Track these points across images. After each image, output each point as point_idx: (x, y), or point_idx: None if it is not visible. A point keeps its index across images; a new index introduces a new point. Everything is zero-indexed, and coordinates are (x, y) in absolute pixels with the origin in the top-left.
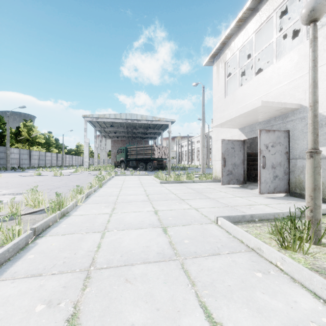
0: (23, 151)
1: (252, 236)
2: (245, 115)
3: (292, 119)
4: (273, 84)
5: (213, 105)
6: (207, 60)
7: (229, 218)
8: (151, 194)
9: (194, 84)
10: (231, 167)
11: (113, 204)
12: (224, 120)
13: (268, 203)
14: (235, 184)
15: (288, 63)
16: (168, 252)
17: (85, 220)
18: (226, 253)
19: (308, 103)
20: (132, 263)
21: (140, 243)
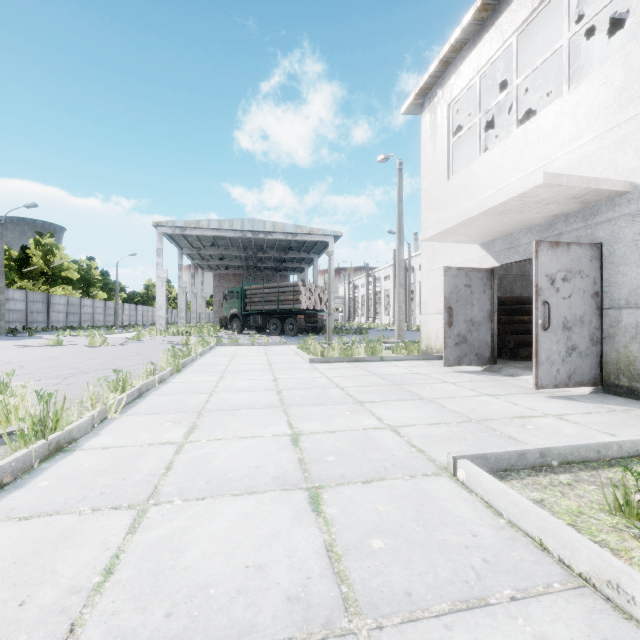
0: (34, 296)
1: (578, 535)
2: (500, 211)
3: (610, 219)
4: (561, 142)
5: (423, 197)
6: (410, 102)
7: (487, 460)
8: (287, 389)
9: (382, 159)
10: (464, 327)
11: (194, 414)
12: (451, 224)
13: (561, 412)
14: (473, 364)
15: (598, 92)
16: (323, 594)
17: (108, 464)
18: (509, 600)
19: None
20: None
21: (240, 551)
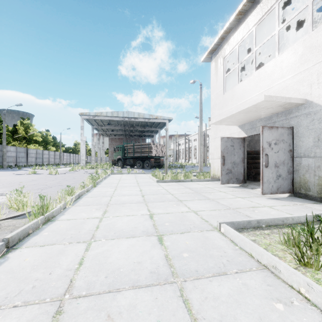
0: (20, 149)
1: (264, 250)
2: (246, 111)
3: (296, 115)
4: (275, 79)
5: (211, 102)
6: (205, 56)
7: (234, 224)
8: (146, 195)
9: (192, 82)
10: (230, 165)
11: (105, 206)
12: (223, 117)
13: (272, 205)
14: (235, 183)
15: (291, 56)
16: (164, 271)
17: (71, 226)
18: (235, 273)
19: (314, 97)
20: (118, 288)
21: (131, 257)
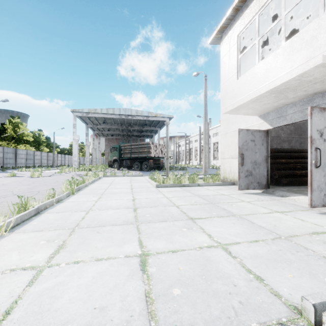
0: (8, 150)
1: None
2: (281, 89)
3: None
4: (319, 46)
5: (221, 91)
6: (214, 36)
7: None
8: (140, 207)
9: (195, 74)
10: (251, 166)
11: (68, 231)
12: (245, 101)
13: None
14: (256, 188)
15: None
16: None
17: None
18: None
19: None
20: None
21: None
